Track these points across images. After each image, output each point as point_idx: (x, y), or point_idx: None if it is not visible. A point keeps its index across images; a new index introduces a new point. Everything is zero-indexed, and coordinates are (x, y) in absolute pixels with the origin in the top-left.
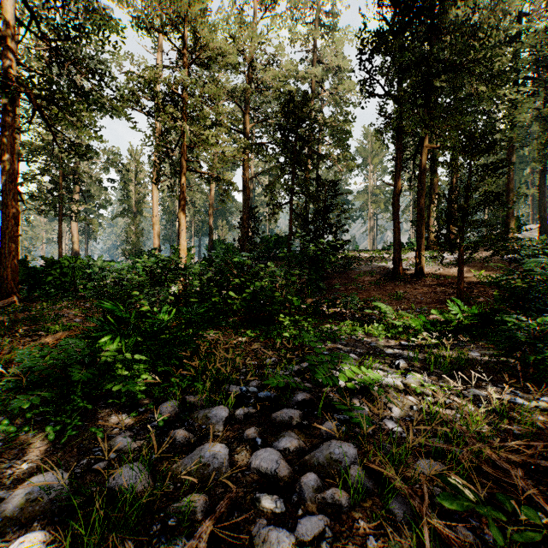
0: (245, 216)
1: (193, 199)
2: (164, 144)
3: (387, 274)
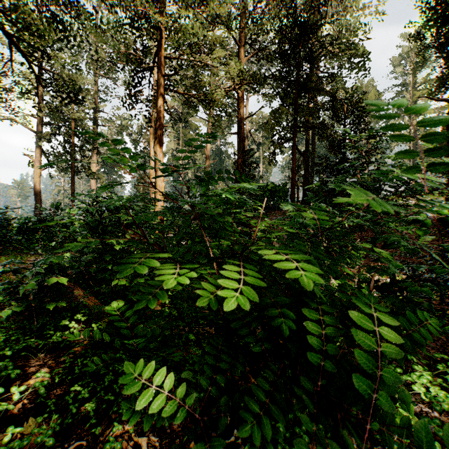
0: (240, 159)
1: (194, 157)
2: (133, 52)
3: (435, 224)
